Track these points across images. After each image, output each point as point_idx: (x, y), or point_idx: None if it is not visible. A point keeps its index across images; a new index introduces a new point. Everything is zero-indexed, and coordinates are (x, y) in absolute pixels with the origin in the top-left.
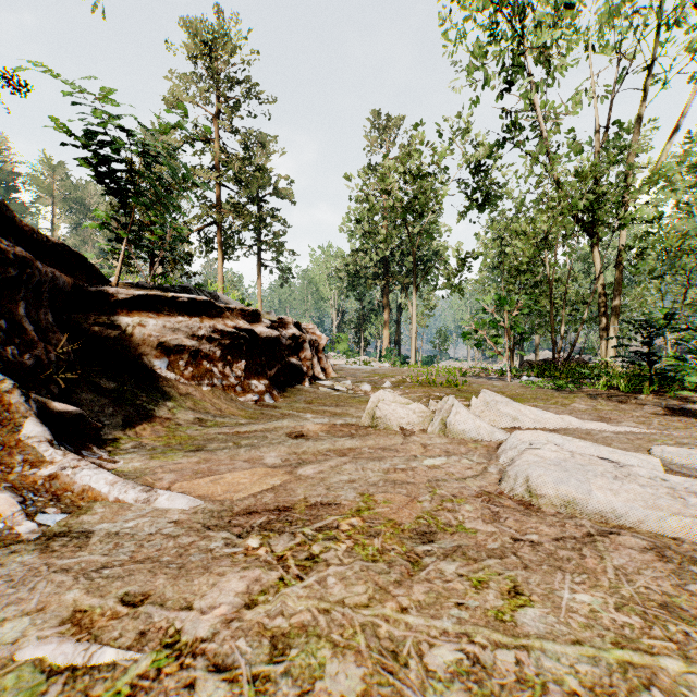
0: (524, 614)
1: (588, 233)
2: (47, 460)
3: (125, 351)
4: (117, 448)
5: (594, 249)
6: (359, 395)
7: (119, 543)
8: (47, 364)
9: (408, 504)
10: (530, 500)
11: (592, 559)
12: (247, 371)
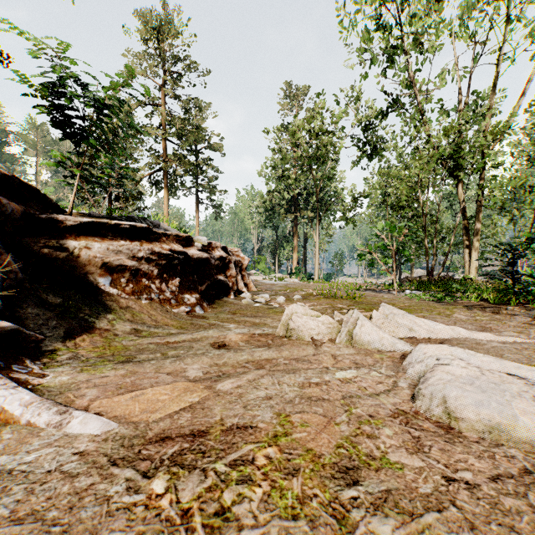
0: None
1: (455, 177)
2: None
3: (73, 270)
4: (53, 359)
5: (459, 189)
6: (275, 307)
7: (7, 488)
8: None
9: (326, 428)
10: (449, 422)
11: None
12: (181, 287)
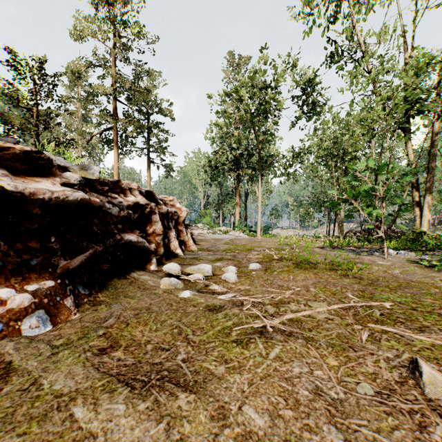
0: None
1: (403, 128)
2: None
3: None
4: None
5: (408, 141)
6: (222, 304)
7: None
8: None
9: None
10: None
11: None
12: None
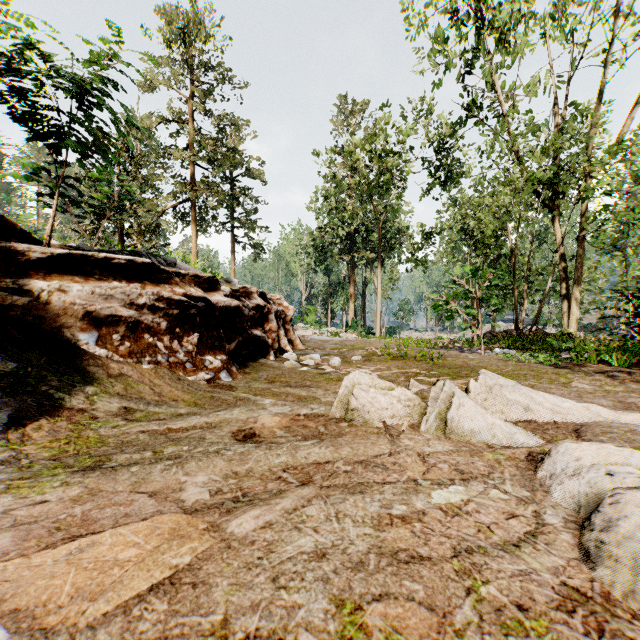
0: None
1: (550, 207)
2: None
3: (40, 322)
4: None
5: (555, 223)
6: (328, 372)
7: None
8: None
9: None
10: None
11: None
12: (201, 346)
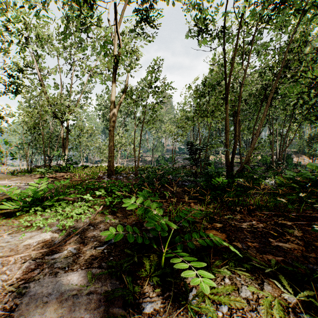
0: None
1: (59, 119)
2: None
3: None
4: None
5: (61, 125)
6: None
7: None
8: None
9: None
10: None
11: None
12: None
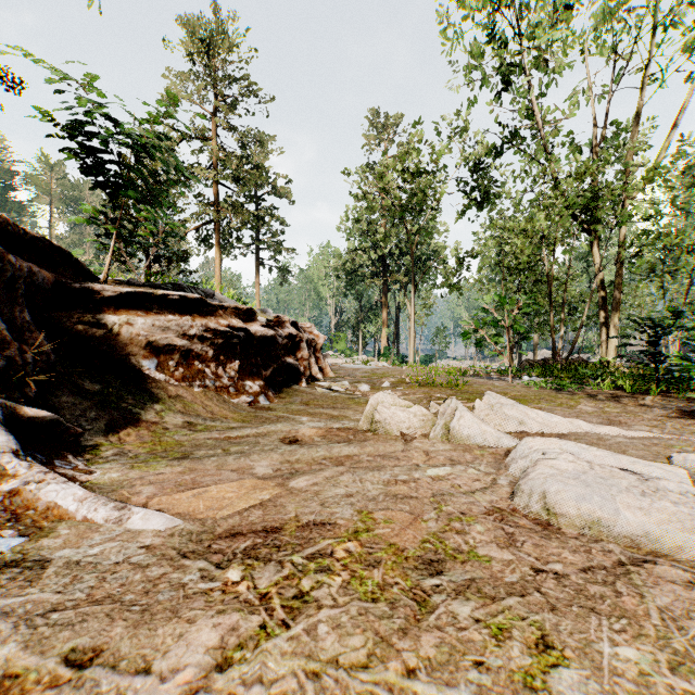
0: (559, 678)
1: (588, 231)
2: (9, 473)
3: (112, 351)
4: (96, 455)
5: (594, 248)
6: (358, 396)
7: (77, 576)
8: (22, 365)
9: (412, 524)
10: (548, 519)
11: (631, 597)
12: (241, 372)
